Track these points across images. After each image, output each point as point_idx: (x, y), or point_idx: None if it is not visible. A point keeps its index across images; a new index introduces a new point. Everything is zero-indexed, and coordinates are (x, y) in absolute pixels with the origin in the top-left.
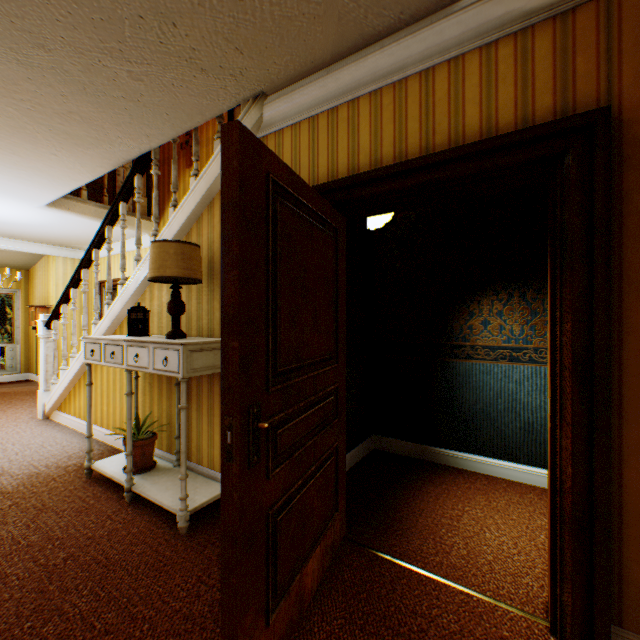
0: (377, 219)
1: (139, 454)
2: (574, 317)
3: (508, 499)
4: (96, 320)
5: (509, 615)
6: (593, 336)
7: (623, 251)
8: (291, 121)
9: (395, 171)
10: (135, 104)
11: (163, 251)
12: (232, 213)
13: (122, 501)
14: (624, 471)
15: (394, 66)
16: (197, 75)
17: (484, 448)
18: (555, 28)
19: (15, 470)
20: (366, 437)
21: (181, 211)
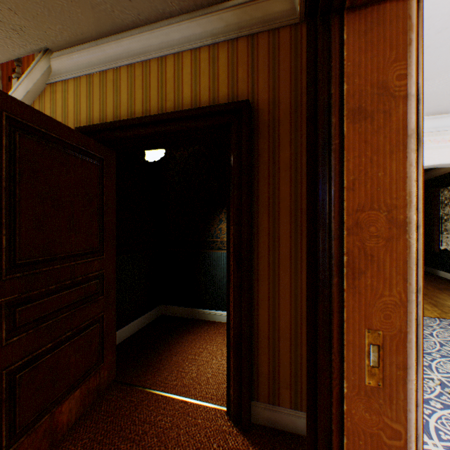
0: (155, 154)
1: None
2: (235, 222)
3: None
4: None
5: (206, 409)
6: (242, 234)
7: (259, 185)
8: (74, 75)
9: (139, 122)
10: None
11: None
12: None
13: None
14: (260, 311)
15: (142, 50)
16: None
17: None
18: (229, 48)
19: None
20: (155, 307)
21: None
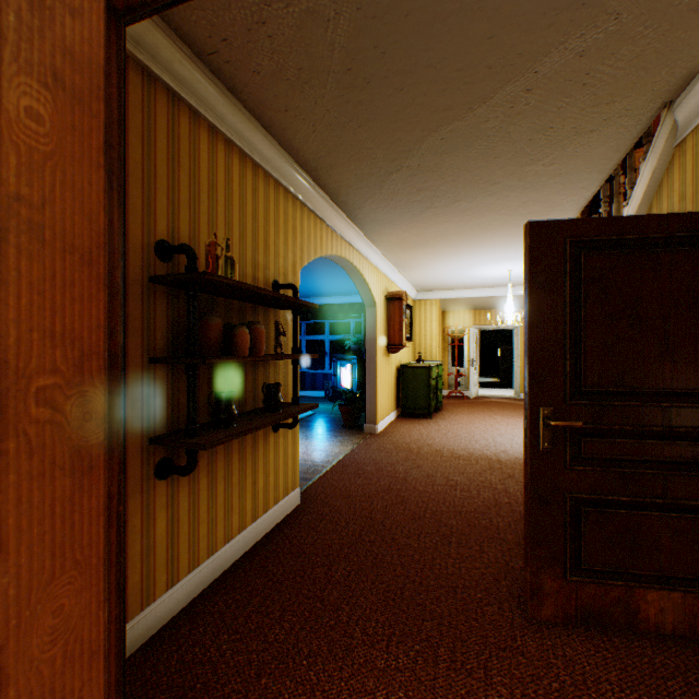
0: None
1: None
2: None
3: None
4: None
5: None
6: None
7: None
8: None
9: None
10: (558, 177)
11: None
12: (526, 281)
13: None
14: None
15: None
16: (588, 137)
17: None
18: None
19: (509, 452)
20: None
21: None
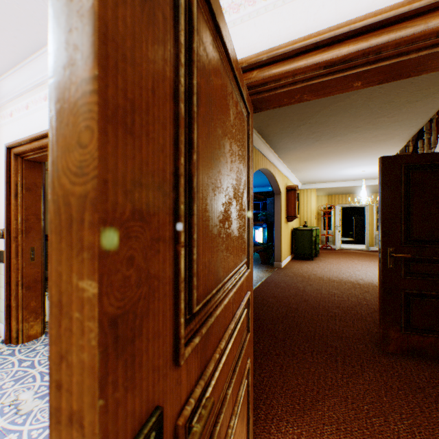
0: None
1: None
2: None
3: None
4: None
5: None
6: None
7: None
8: None
9: None
10: (396, 122)
11: None
12: (379, 185)
13: None
14: None
15: None
16: (415, 103)
17: None
18: None
19: (365, 279)
20: None
21: None
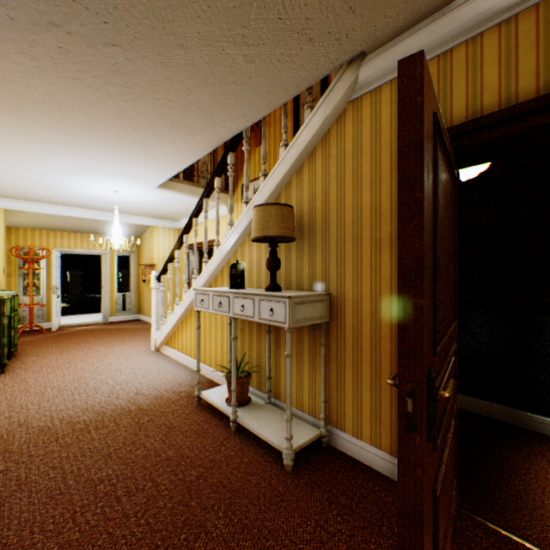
0: (469, 169)
1: (238, 390)
2: None
3: None
4: (195, 275)
5: None
6: None
7: None
8: (390, 76)
9: (546, 102)
10: (242, 87)
11: (265, 213)
12: (413, 155)
13: (228, 429)
14: None
15: None
16: (303, 46)
17: None
18: None
19: (145, 391)
20: None
21: (271, 179)
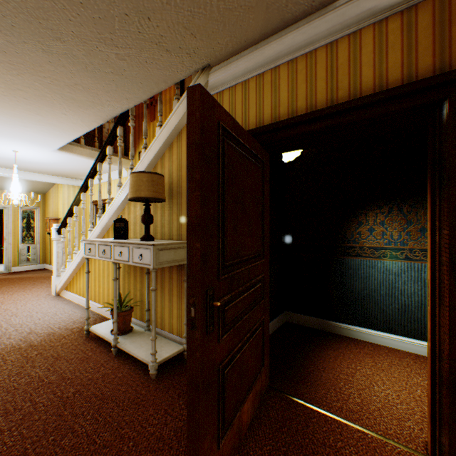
0: (289, 154)
1: (121, 321)
2: (451, 225)
3: (390, 361)
4: (91, 228)
5: (397, 450)
6: None
7: None
8: (229, 85)
9: (308, 118)
10: (120, 77)
11: (139, 179)
12: (195, 150)
13: (110, 354)
14: None
15: (306, 41)
16: (163, 54)
17: (370, 323)
18: (434, 5)
19: (39, 330)
20: (280, 313)
21: (150, 151)
